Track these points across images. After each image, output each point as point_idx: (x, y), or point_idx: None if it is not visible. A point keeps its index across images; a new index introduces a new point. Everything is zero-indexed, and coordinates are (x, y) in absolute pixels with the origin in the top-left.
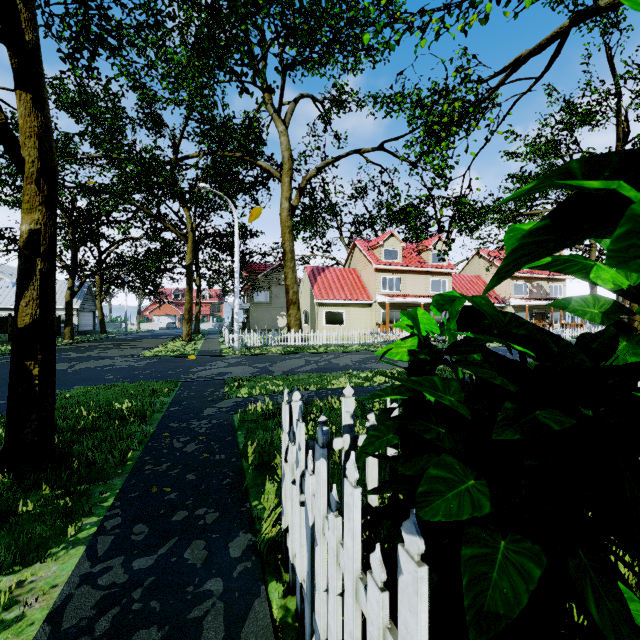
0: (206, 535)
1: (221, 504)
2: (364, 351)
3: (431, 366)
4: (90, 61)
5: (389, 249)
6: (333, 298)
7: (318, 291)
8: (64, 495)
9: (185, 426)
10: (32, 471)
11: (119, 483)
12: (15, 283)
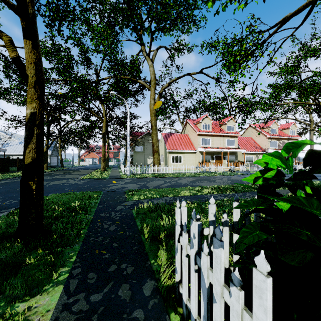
0: (129, 281)
1: (134, 261)
2: (193, 176)
3: (274, 187)
4: (59, 27)
5: (205, 124)
6: (176, 149)
7: (168, 145)
8: (49, 254)
9: (108, 215)
10: (32, 240)
11: (77, 247)
12: (20, 142)
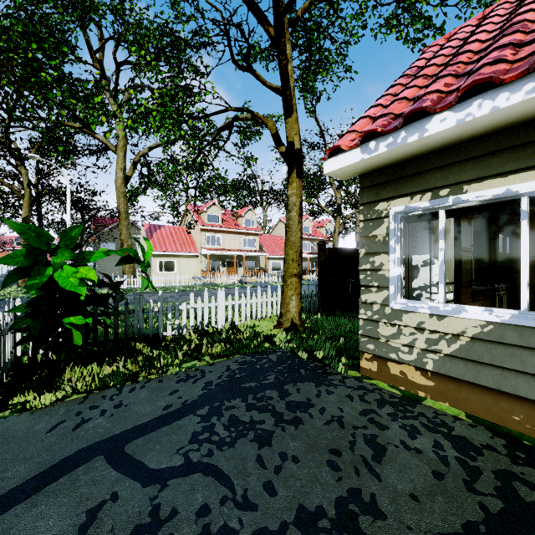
0: None
1: None
2: (181, 291)
3: None
4: None
5: (212, 214)
6: (166, 250)
7: (153, 244)
8: None
9: None
10: None
11: None
12: None
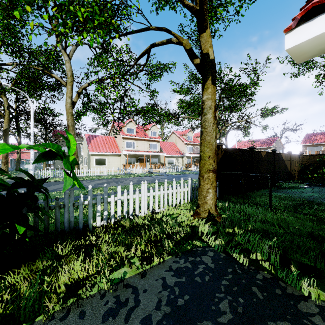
0: None
1: None
2: (109, 178)
3: None
4: None
5: (129, 128)
6: (99, 151)
7: (91, 147)
8: None
9: None
10: None
11: None
12: None
